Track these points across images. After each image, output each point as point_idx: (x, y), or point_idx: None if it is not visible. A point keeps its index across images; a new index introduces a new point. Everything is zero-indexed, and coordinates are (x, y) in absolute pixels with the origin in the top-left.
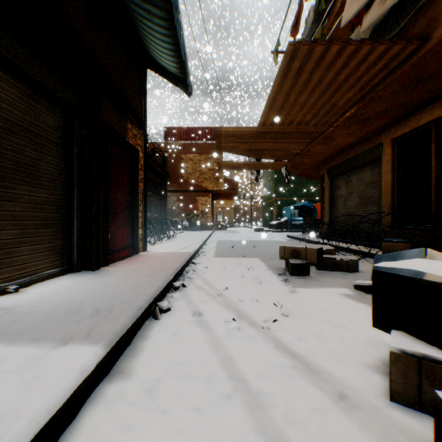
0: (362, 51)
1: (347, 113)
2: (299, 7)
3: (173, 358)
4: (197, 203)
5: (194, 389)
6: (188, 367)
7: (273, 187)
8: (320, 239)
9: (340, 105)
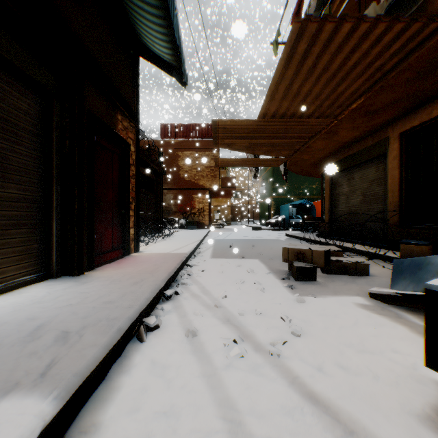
0: (377, 30)
1: (353, 105)
2: None
3: (156, 405)
4: (193, 201)
5: None
6: (176, 421)
7: (270, 185)
8: (321, 238)
9: (347, 95)
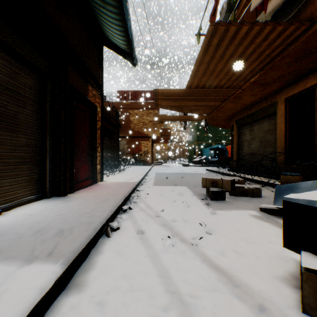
0: (266, 30)
1: (251, 79)
2: (216, 1)
3: (120, 272)
4: (140, 145)
5: (137, 302)
6: (133, 280)
7: (195, 134)
8: (231, 172)
9: (247, 72)
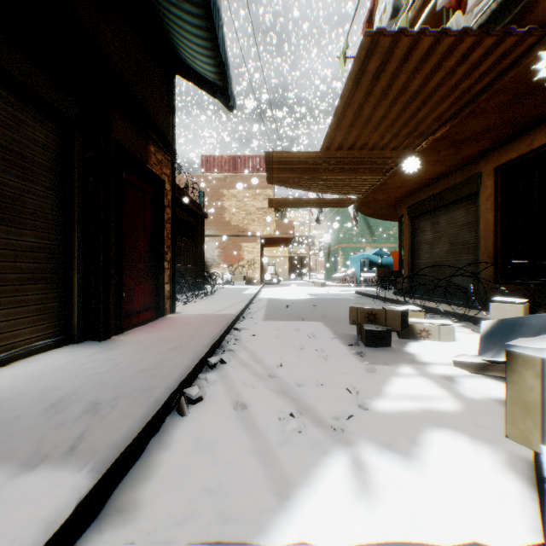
0: (463, 45)
1: (436, 133)
2: None
3: (201, 483)
4: (242, 251)
5: (232, 545)
6: (225, 499)
7: (337, 231)
8: (399, 296)
9: (429, 122)
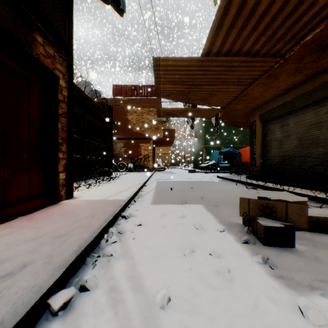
0: None
1: (307, 37)
2: None
3: None
4: (140, 149)
5: None
6: None
7: (202, 136)
8: (252, 180)
9: (306, 20)
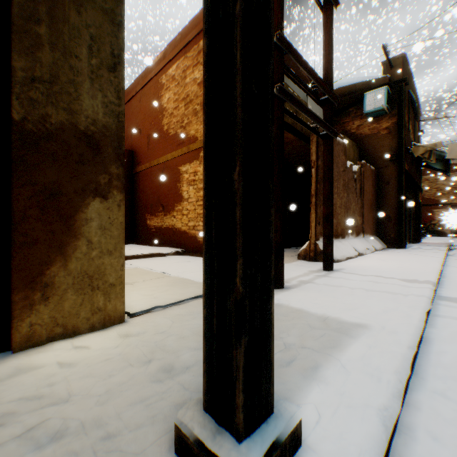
0: None
1: None
2: None
3: None
4: (432, 214)
5: None
6: None
7: None
8: None
9: None
